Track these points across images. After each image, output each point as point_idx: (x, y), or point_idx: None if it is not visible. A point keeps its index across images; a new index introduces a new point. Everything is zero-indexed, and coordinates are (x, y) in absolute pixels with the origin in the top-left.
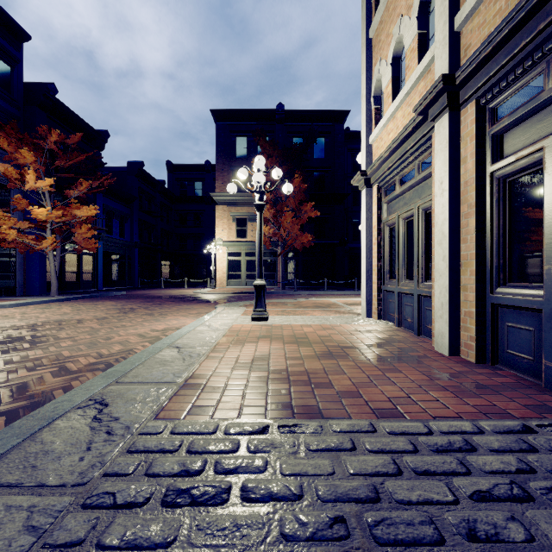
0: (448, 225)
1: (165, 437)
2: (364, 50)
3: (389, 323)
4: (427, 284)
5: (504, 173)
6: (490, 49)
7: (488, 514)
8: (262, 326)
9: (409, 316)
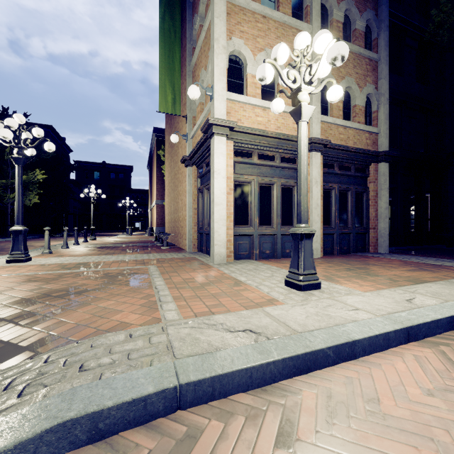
0: (320, 201)
1: None
2: (222, 0)
3: (245, 260)
4: (286, 227)
5: (323, 188)
6: (338, 148)
7: (420, 258)
8: (333, 282)
9: (268, 249)
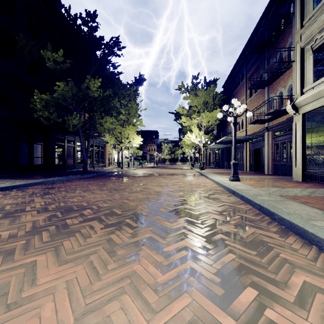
0: None
1: (8, 182)
2: None
3: None
4: None
5: None
6: None
7: None
8: None
9: None
